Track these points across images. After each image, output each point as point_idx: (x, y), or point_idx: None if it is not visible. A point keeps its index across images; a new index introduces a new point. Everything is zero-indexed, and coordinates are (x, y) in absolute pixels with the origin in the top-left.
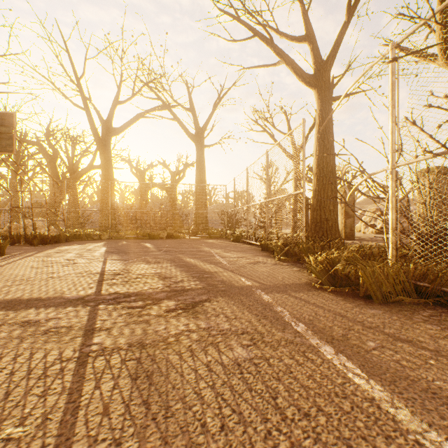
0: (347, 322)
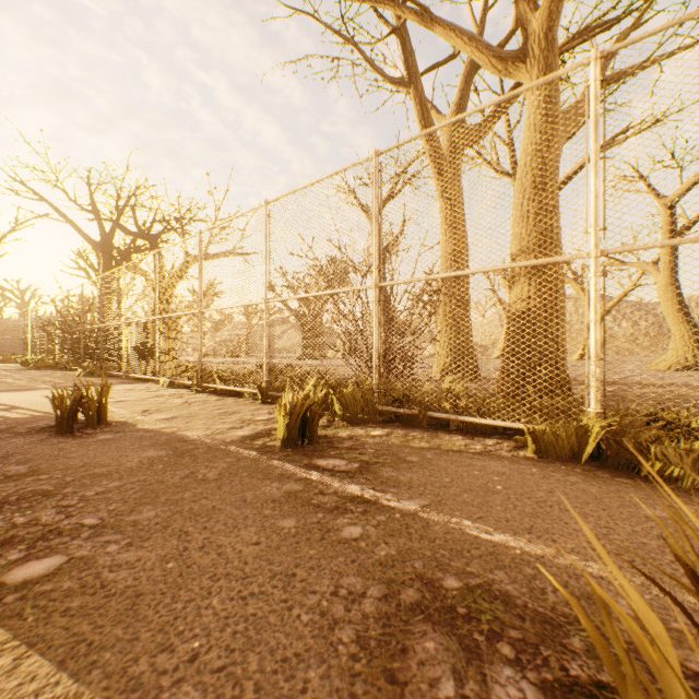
0: (18, 371)
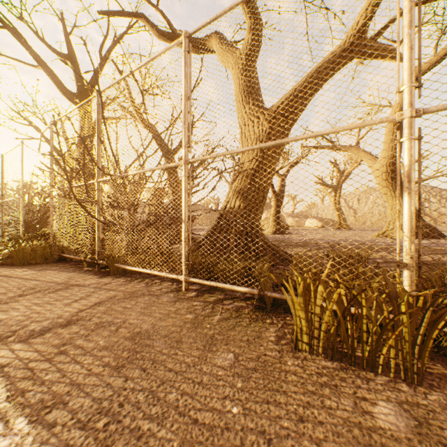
0: None
